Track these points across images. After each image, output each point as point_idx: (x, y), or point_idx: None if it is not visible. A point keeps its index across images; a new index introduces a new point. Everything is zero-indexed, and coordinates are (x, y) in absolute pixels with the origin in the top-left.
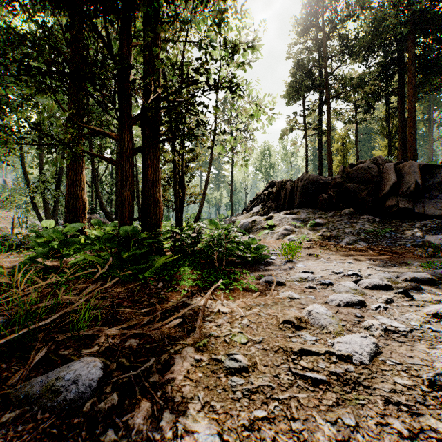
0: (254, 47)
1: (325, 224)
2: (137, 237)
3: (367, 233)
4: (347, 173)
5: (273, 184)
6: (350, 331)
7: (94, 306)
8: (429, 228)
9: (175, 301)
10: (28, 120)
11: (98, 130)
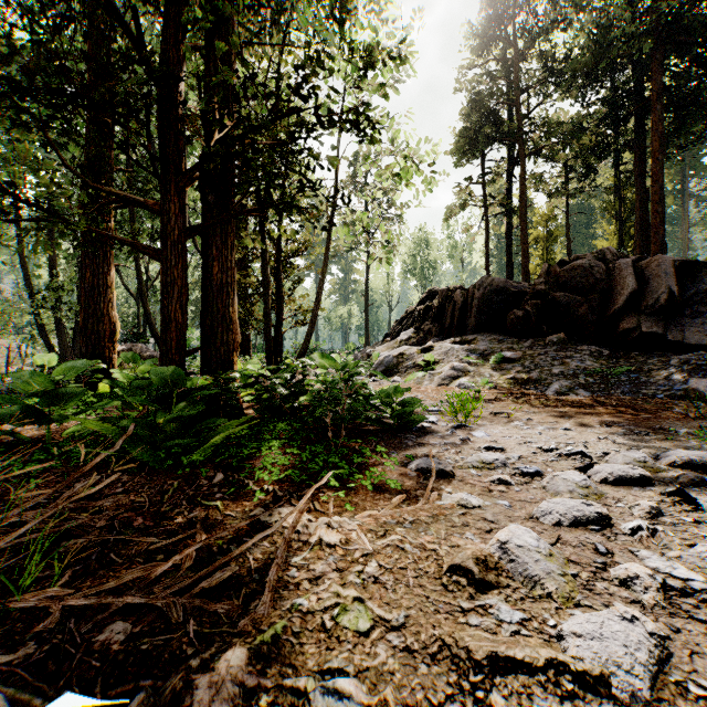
0: (400, 60)
1: (519, 360)
2: (183, 385)
3: (589, 374)
4: (555, 275)
5: (433, 294)
6: (590, 592)
7: (75, 529)
8: (693, 366)
9: (239, 515)
10: (33, 189)
11: (124, 195)
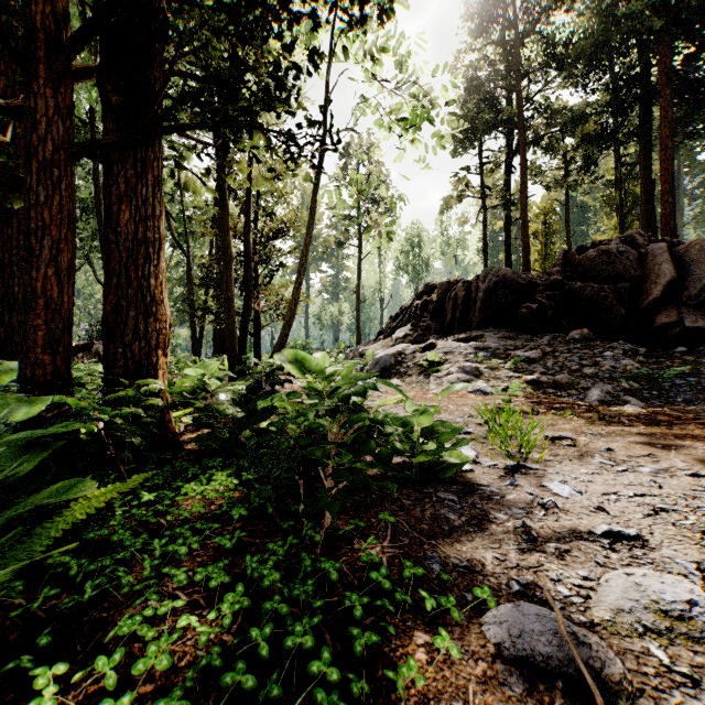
0: None
1: (540, 360)
2: None
3: (631, 377)
4: (574, 263)
5: (430, 289)
6: None
7: None
8: None
9: None
10: None
11: None
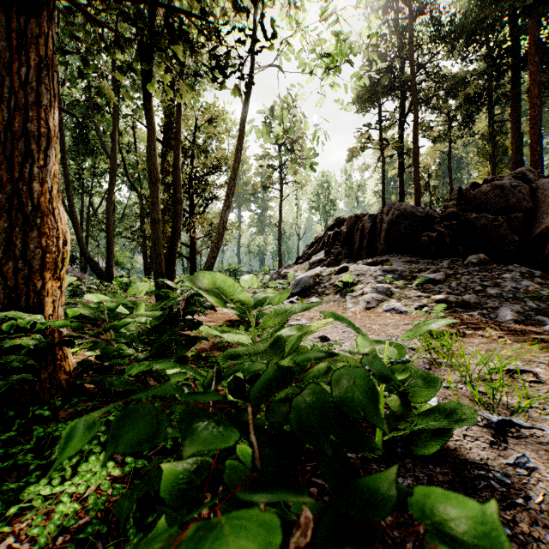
0: None
1: (445, 281)
2: None
3: (535, 297)
4: (468, 197)
5: (340, 222)
6: None
7: None
8: None
9: None
10: None
11: None
